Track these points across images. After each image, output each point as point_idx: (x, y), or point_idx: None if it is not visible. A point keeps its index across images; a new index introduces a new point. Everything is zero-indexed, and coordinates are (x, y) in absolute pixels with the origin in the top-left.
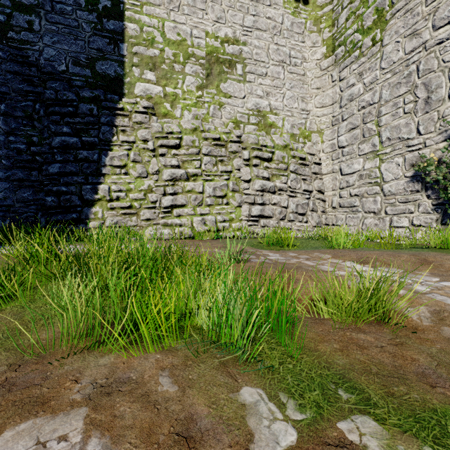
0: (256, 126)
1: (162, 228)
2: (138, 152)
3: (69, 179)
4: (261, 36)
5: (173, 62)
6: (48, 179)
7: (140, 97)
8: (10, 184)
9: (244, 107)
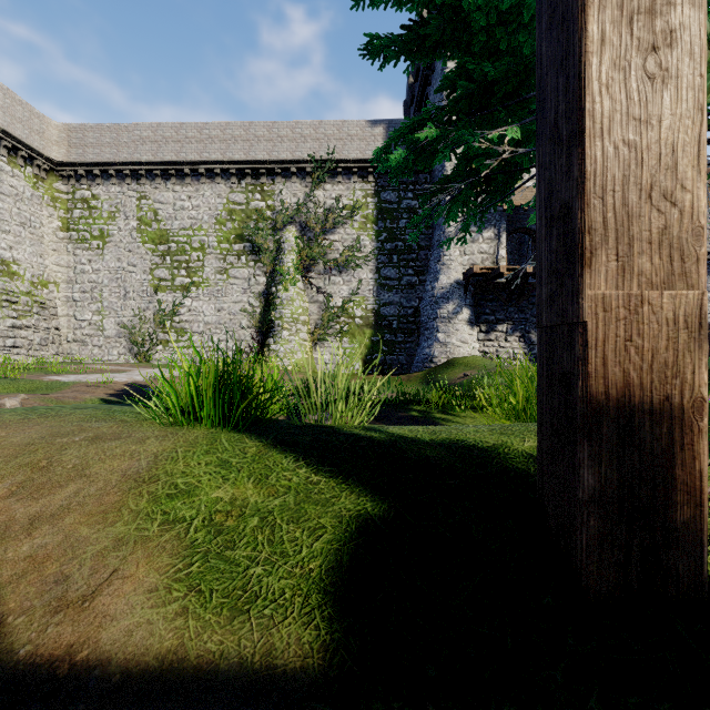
0: (1, 272)
1: None
2: None
3: None
4: (5, 199)
5: None
6: None
7: None
8: None
9: None
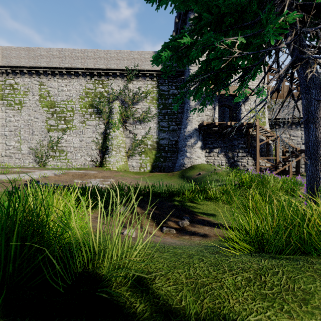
0: None
1: None
2: None
3: None
4: None
5: None
6: None
7: None
8: None
9: None
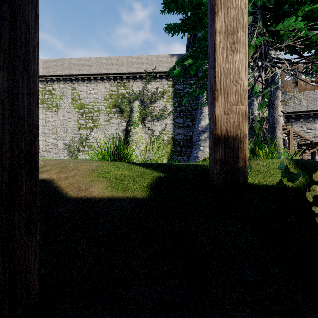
0: None
1: None
2: None
3: None
4: None
5: None
6: None
7: None
8: None
9: None
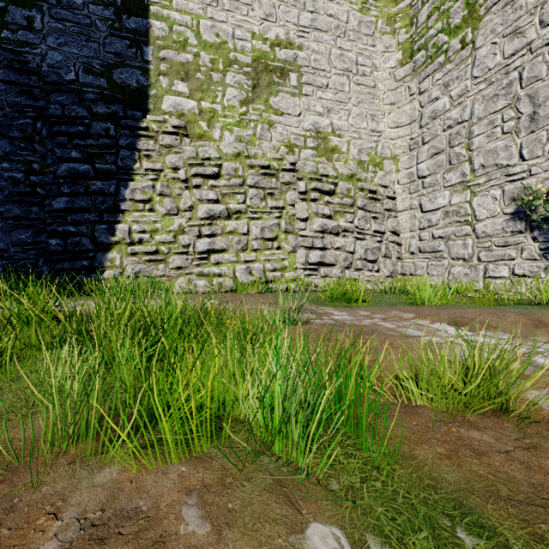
0: (315, 150)
1: (196, 279)
2: (167, 183)
3: (78, 217)
4: (320, 38)
5: (210, 70)
6: (52, 217)
7: (170, 114)
8: (3, 223)
9: (299, 127)
